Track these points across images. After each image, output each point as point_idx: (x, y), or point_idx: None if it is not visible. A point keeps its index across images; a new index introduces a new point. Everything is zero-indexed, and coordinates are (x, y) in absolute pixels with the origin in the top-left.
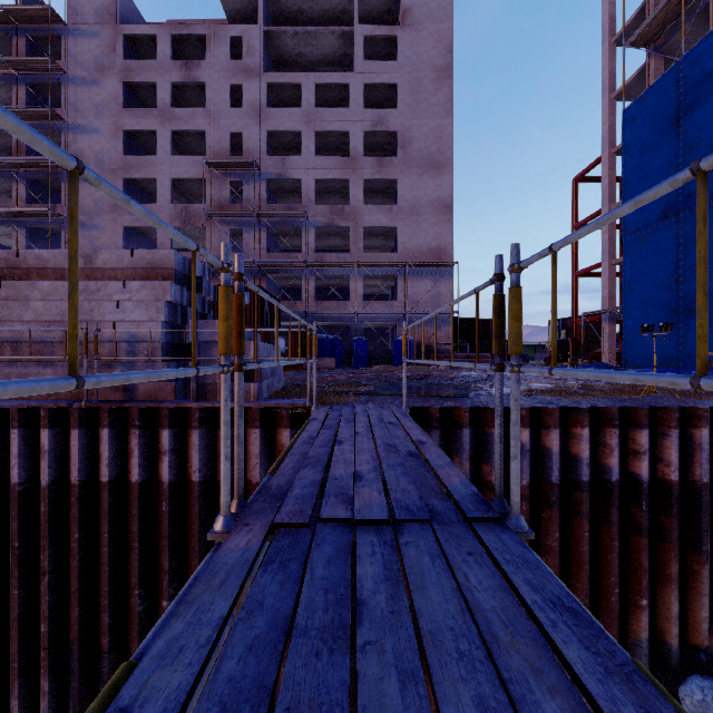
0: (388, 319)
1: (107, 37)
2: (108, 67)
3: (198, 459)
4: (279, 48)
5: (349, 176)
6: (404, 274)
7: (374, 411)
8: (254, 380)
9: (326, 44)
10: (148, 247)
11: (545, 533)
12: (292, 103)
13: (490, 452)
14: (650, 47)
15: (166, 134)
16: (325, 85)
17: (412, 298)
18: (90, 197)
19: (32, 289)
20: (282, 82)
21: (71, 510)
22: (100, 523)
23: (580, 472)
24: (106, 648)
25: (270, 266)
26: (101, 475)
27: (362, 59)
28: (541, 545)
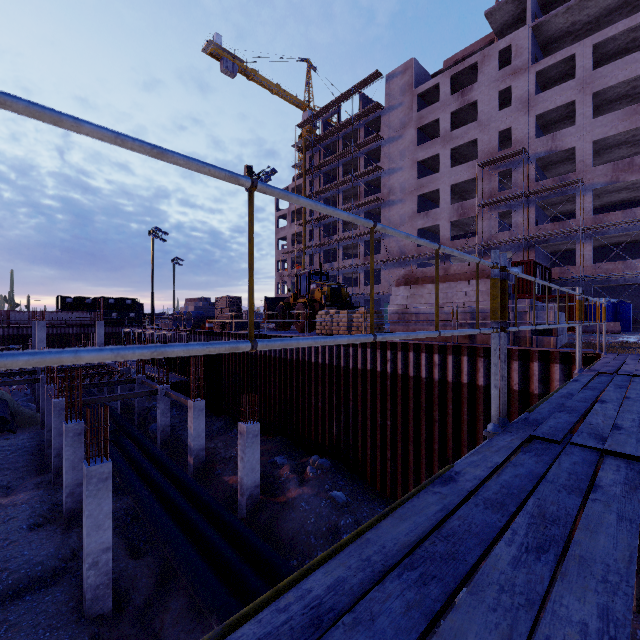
0: None
1: (407, 102)
2: (408, 122)
3: (517, 378)
4: (547, 32)
5: (639, 124)
6: None
7: None
8: (552, 335)
9: None
10: (431, 240)
11: None
12: (562, 75)
13: None
14: None
15: (446, 153)
16: (606, 39)
17: None
18: (397, 214)
19: (424, 288)
20: (552, 64)
21: (448, 394)
22: (462, 403)
23: None
24: None
25: (538, 238)
26: (463, 379)
27: None
28: None
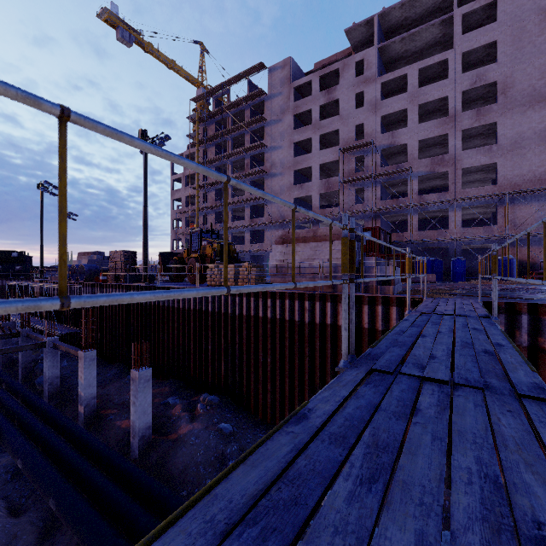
0: (487, 241)
1: (286, 92)
2: (286, 109)
3: (367, 318)
4: (389, 54)
5: (448, 131)
6: (505, 202)
7: (459, 300)
8: (391, 285)
9: (428, 34)
10: (305, 207)
11: None
12: (399, 88)
13: (544, 330)
14: None
15: (316, 138)
16: (427, 67)
17: (514, 221)
18: (278, 185)
19: (298, 247)
20: (391, 79)
21: (316, 334)
22: (326, 340)
23: None
24: None
25: (382, 210)
26: (327, 321)
27: (460, 34)
28: None
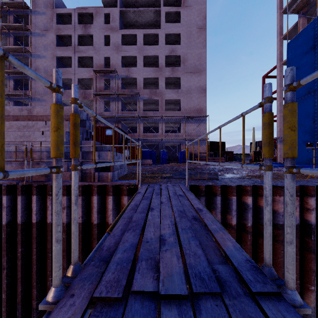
0: (176, 141)
1: (49, 14)
2: (50, 28)
3: (81, 211)
4: (126, 18)
5: (158, 76)
6: (184, 121)
7: (171, 188)
8: (110, 171)
9: (148, 16)
10: None
11: (260, 250)
12: (132, 43)
13: (231, 209)
14: (300, 13)
15: (75, 58)
16: (148, 35)
17: (187, 132)
18: (42, 87)
19: None
20: (128, 34)
21: (17, 237)
22: (32, 243)
23: (279, 219)
24: (35, 307)
25: (122, 118)
26: (32, 219)
27: (164, 22)
28: (258, 257)
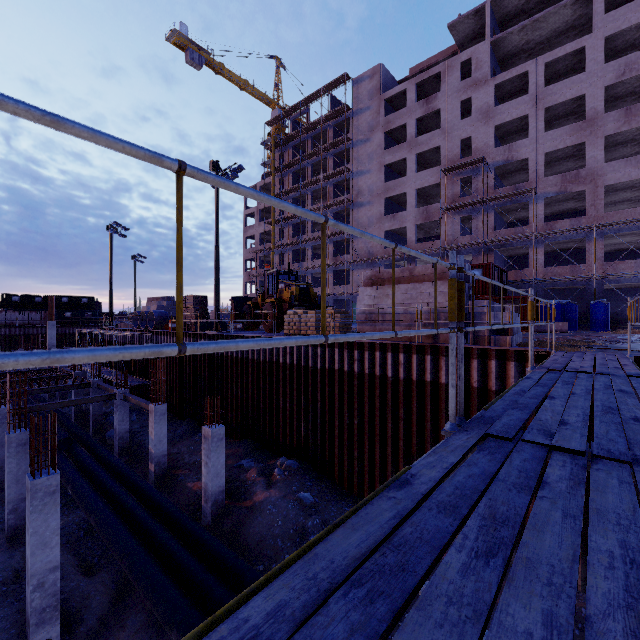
0: (639, 279)
1: (375, 106)
2: (375, 126)
3: (477, 375)
4: (504, 48)
5: (585, 139)
6: None
7: (600, 355)
8: (508, 334)
9: (557, 18)
10: (398, 242)
11: None
12: (518, 90)
13: None
14: None
15: (412, 158)
16: (556, 59)
17: None
18: (365, 216)
19: (390, 289)
20: (508, 79)
21: (413, 392)
22: (426, 401)
23: None
24: None
25: (496, 243)
26: (427, 377)
27: (602, 14)
28: None
